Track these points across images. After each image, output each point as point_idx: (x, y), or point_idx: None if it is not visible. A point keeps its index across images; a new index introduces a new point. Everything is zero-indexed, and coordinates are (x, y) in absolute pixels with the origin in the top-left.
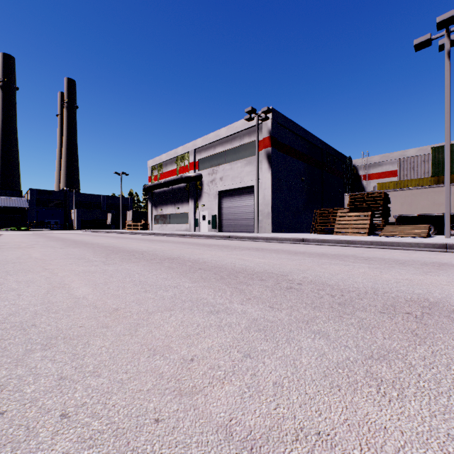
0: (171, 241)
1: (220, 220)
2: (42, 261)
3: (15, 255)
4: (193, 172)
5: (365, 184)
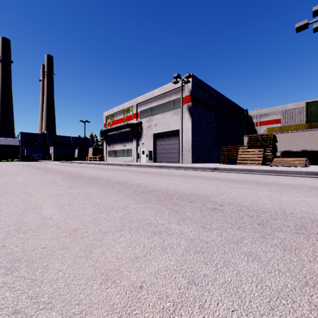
0: (120, 169)
1: (154, 154)
2: (23, 185)
3: (5, 181)
4: (135, 120)
5: (257, 129)
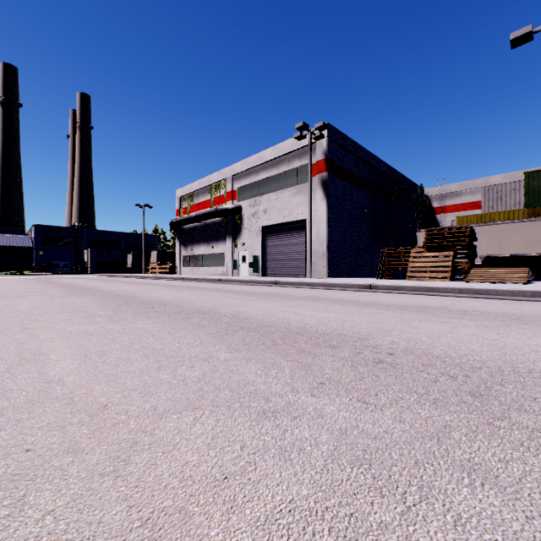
0: (203, 288)
1: (263, 262)
2: (26, 316)
3: None
4: (230, 203)
5: (440, 219)
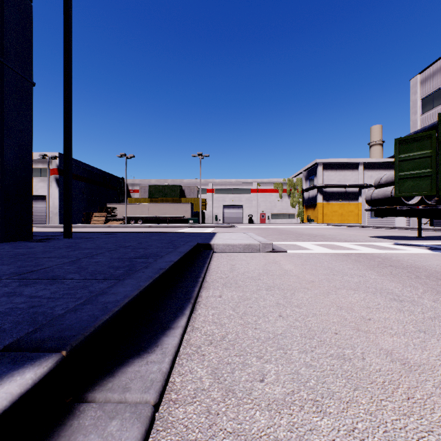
0: None
1: None
2: None
3: None
4: None
5: (132, 195)
